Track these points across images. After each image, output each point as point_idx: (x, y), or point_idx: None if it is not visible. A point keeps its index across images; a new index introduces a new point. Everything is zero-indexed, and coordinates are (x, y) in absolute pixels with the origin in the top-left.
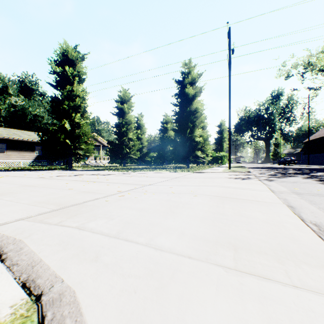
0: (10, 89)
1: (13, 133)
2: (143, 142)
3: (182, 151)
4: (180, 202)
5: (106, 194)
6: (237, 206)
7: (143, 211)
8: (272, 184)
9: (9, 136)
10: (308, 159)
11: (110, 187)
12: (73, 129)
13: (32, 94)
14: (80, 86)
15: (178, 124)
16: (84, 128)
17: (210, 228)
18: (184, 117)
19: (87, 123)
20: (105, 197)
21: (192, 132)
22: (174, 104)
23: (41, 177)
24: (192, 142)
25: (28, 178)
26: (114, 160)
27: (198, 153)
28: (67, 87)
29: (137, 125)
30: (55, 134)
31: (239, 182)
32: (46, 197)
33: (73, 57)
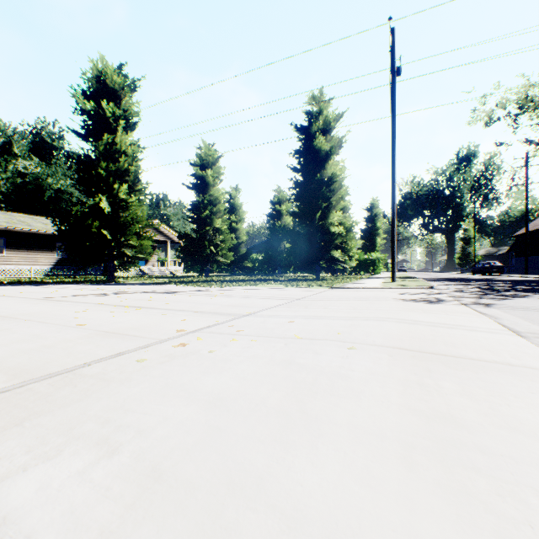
0: (16, 147)
1: (18, 221)
2: (239, 235)
3: (307, 250)
4: (319, 369)
5: (149, 338)
6: (472, 384)
7: (219, 407)
8: (499, 314)
9: (10, 226)
10: (526, 265)
11: (165, 319)
12: (115, 211)
13: (54, 155)
14: (127, 135)
15: (301, 204)
16: (135, 210)
17: (454, 509)
18: (310, 190)
19: (141, 202)
20: (141, 349)
21: (324, 217)
22: (294, 168)
23: (46, 297)
24: (324, 234)
25: (19, 299)
26: (190, 266)
27: (336, 254)
28: (104, 137)
29: (230, 206)
30: (83, 221)
31: (429, 310)
32: (9, 349)
33: (115, 85)
